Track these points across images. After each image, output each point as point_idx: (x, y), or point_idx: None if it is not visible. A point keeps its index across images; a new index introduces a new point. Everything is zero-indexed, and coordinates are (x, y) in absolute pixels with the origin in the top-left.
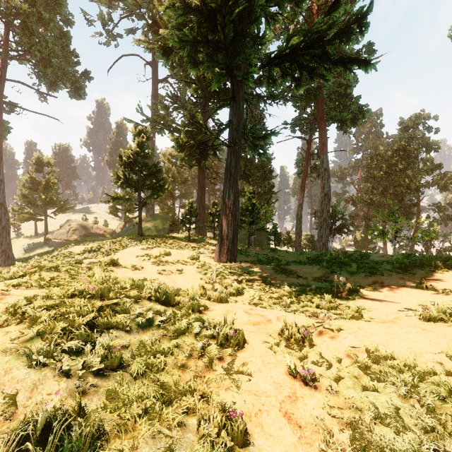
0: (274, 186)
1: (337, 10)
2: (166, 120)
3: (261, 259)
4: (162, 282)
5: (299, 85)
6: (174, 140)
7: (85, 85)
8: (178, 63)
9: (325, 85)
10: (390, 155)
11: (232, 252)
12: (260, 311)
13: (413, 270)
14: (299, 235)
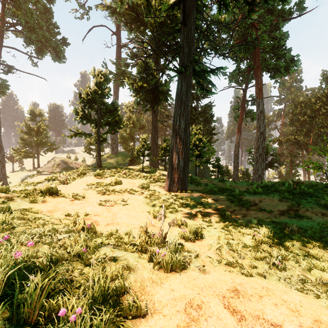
0: (214, 128)
1: None
2: (125, 73)
3: (212, 189)
4: (98, 217)
5: (251, 10)
6: (130, 84)
7: (63, 49)
8: (135, 25)
9: (263, 35)
10: (313, 101)
11: (182, 181)
12: (257, 302)
13: None
14: (236, 168)
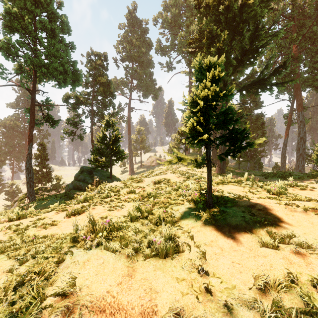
0: (265, 133)
1: (267, 68)
2: None
3: (237, 173)
4: None
5: (256, 94)
6: None
7: (159, 94)
8: None
9: (296, 70)
10: None
11: (222, 169)
12: None
13: (304, 178)
14: (283, 165)
